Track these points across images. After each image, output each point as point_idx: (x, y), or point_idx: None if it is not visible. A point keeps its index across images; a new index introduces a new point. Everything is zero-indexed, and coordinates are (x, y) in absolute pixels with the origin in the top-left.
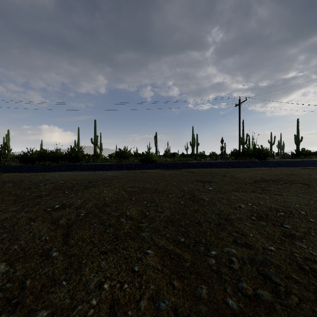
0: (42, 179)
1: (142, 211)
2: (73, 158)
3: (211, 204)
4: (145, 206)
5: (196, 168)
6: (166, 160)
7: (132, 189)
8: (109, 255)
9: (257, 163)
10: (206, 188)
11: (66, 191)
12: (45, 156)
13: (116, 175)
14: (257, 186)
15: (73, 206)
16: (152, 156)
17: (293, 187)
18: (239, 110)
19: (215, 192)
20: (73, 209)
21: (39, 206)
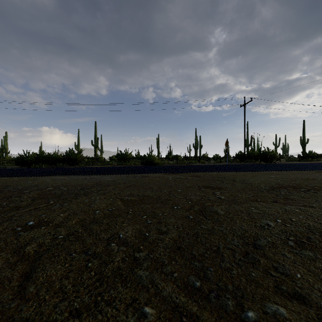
0: (30, 184)
1: (141, 231)
2: (71, 161)
3: (228, 221)
4: (144, 223)
5: (202, 171)
6: (169, 163)
7: (129, 198)
8: (83, 319)
9: (266, 166)
10: (217, 196)
11: (51, 200)
12: (42, 158)
13: (114, 179)
14: (276, 194)
15: (52, 223)
16: (154, 159)
17: (320, 196)
18: (245, 111)
19: (229, 202)
20: (51, 227)
21: (8, 224)
